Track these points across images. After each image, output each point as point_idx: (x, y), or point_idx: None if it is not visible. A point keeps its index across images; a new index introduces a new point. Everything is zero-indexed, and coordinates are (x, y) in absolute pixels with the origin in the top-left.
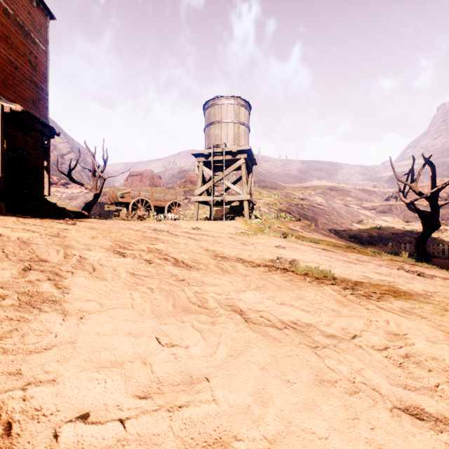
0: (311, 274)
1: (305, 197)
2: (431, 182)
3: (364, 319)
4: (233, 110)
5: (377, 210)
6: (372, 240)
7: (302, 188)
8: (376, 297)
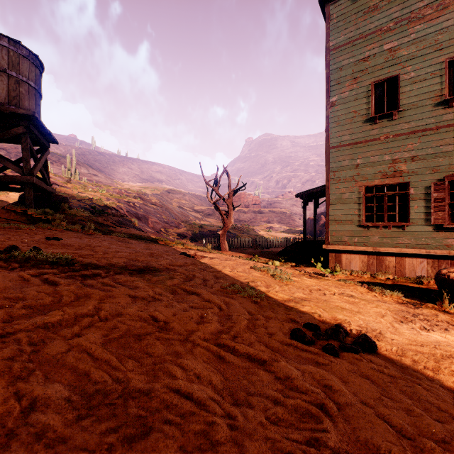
0: (38, 261)
1: (140, 196)
2: (228, 188)
3: (9, 301)
4: (8, 56)
5: (205, 213)
6: (195, 237)
7: (141, 188)
8: (103, 277)
